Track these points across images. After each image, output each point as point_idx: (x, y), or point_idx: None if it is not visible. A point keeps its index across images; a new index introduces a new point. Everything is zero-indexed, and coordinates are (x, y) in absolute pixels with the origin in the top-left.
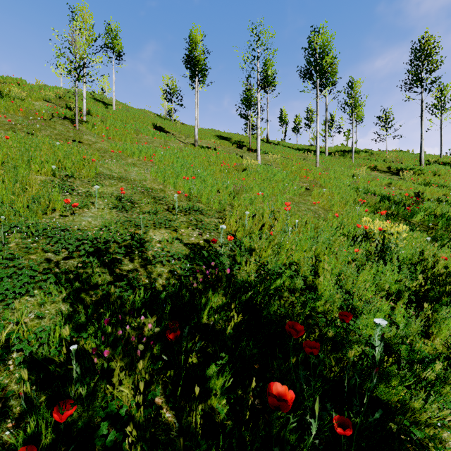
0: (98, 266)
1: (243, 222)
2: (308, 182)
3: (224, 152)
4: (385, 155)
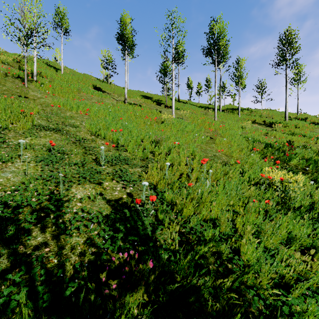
0: None
1: (164, 173)
2: (210, 132)
3: (147, 108)
4: (260, 112)
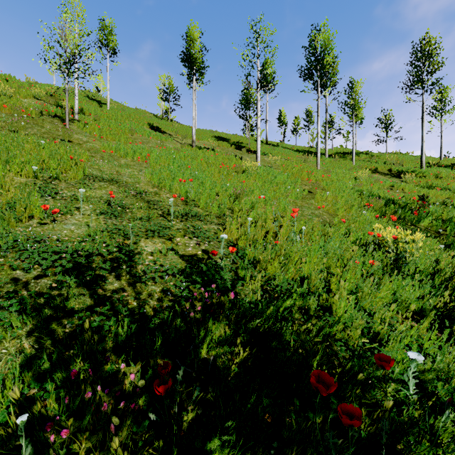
0: (76, 285)
1: (245, 229)
2: (310, 185)
3: (222, 153)
4: (385, 157)
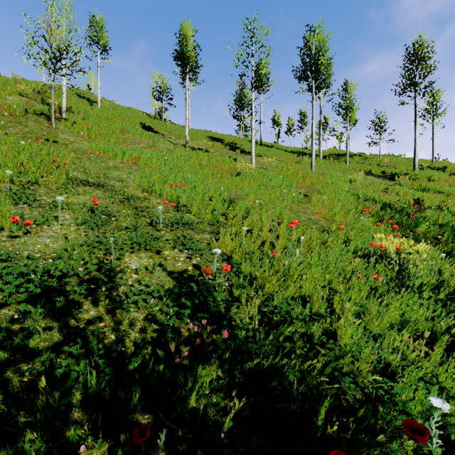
0: (44, 316)
1: (240, 240)
2: (305, 188)
3: (216, 154)
4: (378, 159)
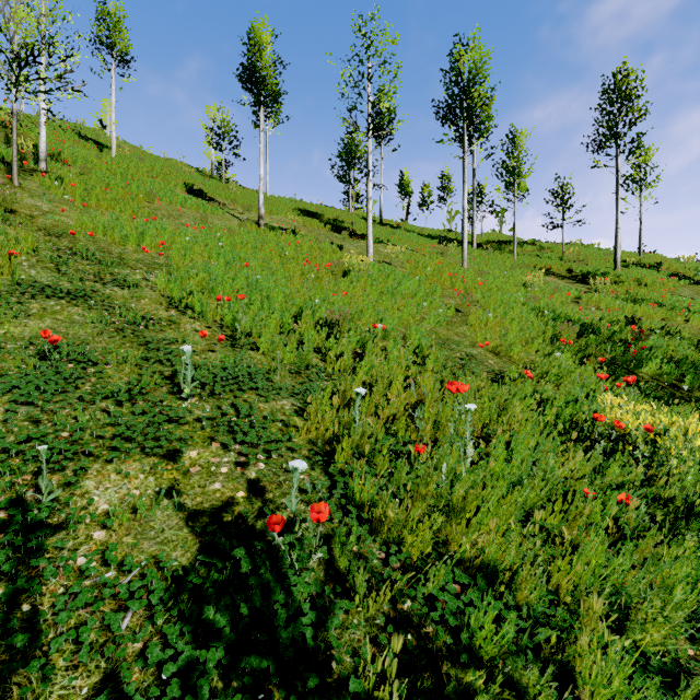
0: None
1: (350, 416)
2: (456, 297)
3: (310, 239)
4: (560, 250)
